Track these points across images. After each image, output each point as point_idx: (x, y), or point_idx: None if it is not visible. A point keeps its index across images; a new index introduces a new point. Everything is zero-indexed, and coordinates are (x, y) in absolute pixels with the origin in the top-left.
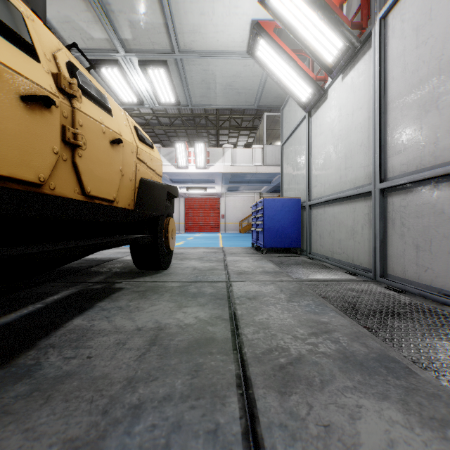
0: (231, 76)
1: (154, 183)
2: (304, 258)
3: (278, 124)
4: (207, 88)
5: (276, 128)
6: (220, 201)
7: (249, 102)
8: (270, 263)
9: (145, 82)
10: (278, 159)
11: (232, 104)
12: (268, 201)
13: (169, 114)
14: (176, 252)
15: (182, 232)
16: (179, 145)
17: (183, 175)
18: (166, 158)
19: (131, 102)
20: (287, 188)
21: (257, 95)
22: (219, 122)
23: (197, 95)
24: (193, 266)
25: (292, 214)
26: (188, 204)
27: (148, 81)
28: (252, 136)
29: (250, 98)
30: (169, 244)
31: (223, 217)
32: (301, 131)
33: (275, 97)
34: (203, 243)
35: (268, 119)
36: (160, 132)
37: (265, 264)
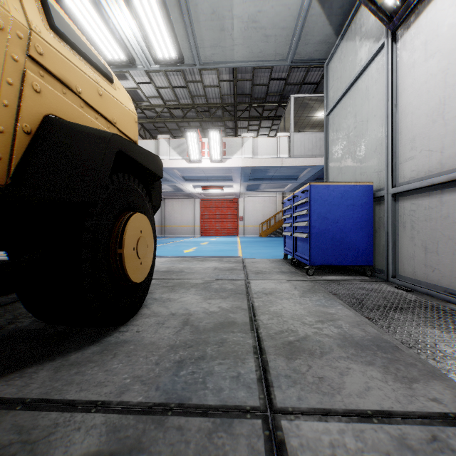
0: (256, 2)
1: (81, 128)
2: (389, 287)
3: (306, 109)
4: (219, 29)
5: (304, 114)
6: (238, 202)
7: (280, 54)
8: (337, 302)
9: (130, 22)
10: (308, 150)
11: (255, 59)
12: (318, 189)
13: (181, 104)
14: (174, 269)
15: (197, 235)
16: (191, 135)
17: (196, 171)
18: (177, 151)
19: (117, 60)
20: (338, 173)
21: (293, 39)
22: (237, 111)
23: (207, 45)
24: (184, 312)
25: (359, 211)
26: (203, 206)
27: (132, 16)
28: (274, 128)
29: (282, 45)
30: (125, 271)
31: (242, 219)
32: (371, 77)
33: (320, 42)
34: (218, 250)
35: (295, 102)
36: (173, 127)
37: (330, 307)
